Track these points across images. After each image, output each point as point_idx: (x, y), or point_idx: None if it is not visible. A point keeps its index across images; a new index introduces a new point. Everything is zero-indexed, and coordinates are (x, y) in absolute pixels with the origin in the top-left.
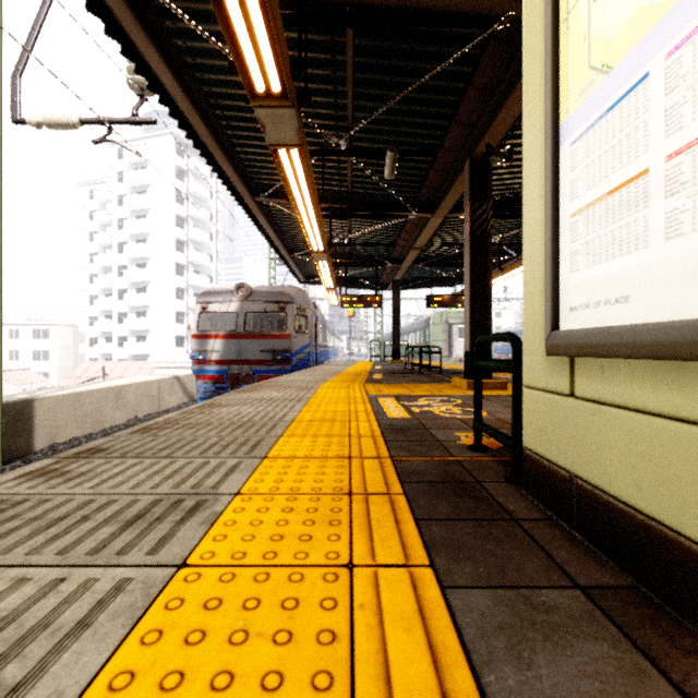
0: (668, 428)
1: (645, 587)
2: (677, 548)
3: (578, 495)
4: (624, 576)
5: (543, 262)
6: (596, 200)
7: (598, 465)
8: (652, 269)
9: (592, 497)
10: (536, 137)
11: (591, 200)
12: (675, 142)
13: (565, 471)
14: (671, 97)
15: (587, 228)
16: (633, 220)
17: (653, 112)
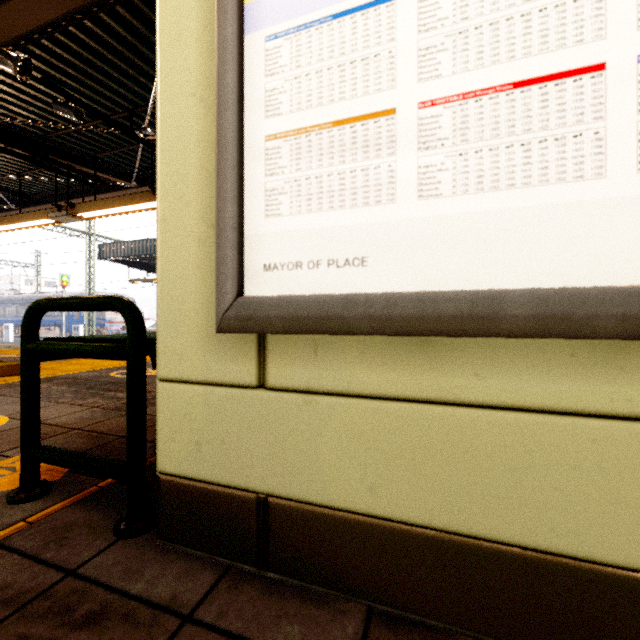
0: (411, 412)
1: (381, 603)
2: (423, 543)
3: (274, 520)
4: (350, 602)
5: (205, 195)
6: (313, 126)
7: (308, 473)
8: (401, 230)
9: (299, 517)
10: (188, 7)
11: (306, 124)
12: (432, 90)
13: (249, 493)
14: (426, 37)
15: (298, 160)
16: (373, 166)
17: (403, 45)
